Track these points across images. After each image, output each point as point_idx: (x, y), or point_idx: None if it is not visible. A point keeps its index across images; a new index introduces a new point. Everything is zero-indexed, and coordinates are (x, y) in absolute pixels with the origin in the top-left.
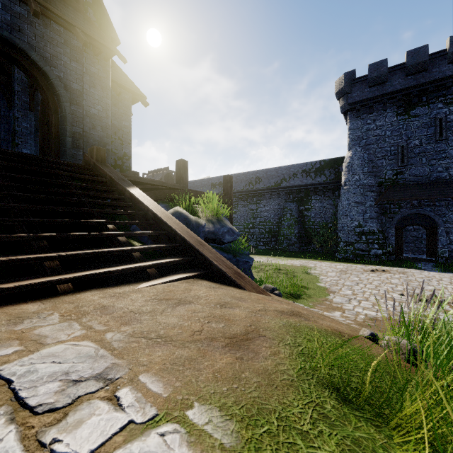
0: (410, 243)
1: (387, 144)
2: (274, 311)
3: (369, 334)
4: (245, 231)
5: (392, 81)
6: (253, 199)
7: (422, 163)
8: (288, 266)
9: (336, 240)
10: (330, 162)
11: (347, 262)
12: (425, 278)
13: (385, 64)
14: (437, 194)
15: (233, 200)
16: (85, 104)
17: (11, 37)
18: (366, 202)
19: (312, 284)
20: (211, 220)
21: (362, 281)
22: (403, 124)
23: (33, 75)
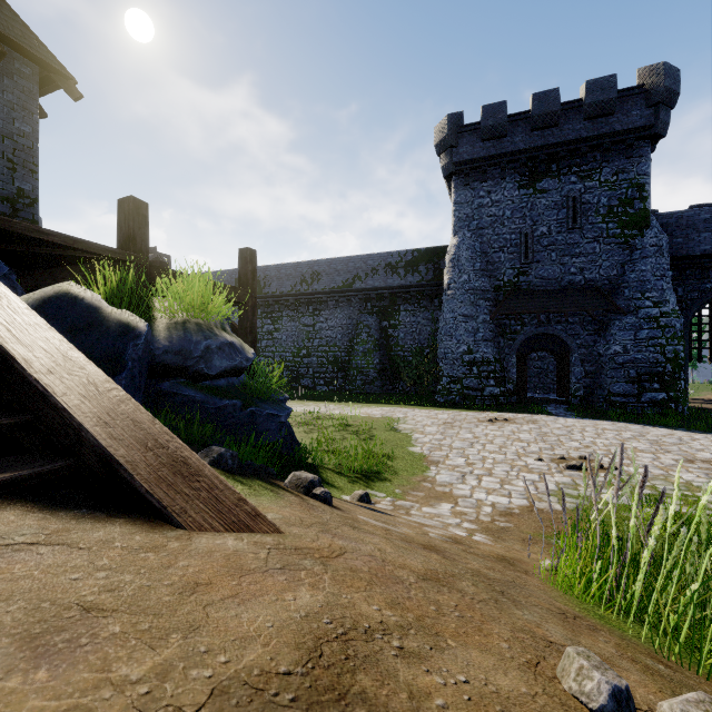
0: (533, 378)
1: (506, 229)
2: (202, 710)
3: (607, 698)
4: (296, 362)
5: (513, 135)
6: (309, 309)
7: (551, 261)
8: (362, 418)
9: (436, 374)
10: (428, 253)
11: (453, 407)
12: (563, 429)
13: (504, 108)
14: (571, 305)
15: (274, 309)
16: None
17: None
18: (478, 316)
19: (401, 449)
20: (182, 324)
21: (479, 439)
22: (528, 202)
23: None
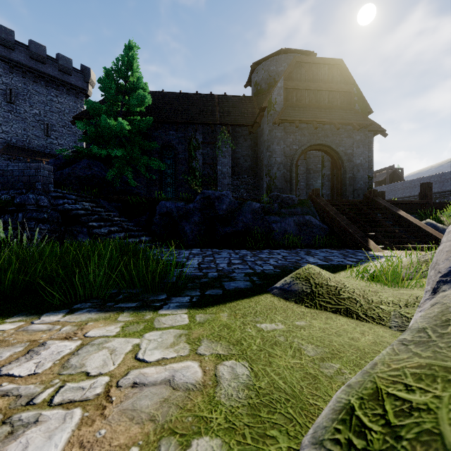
0: None
1: None
2: None
3: None
4: None
5: None
6: None
7: None
8: None
9: None
10: None
11: None
12: None
13: None
14: None
15: None
16: (354, 159)
17: (325, 142)
18: None
19: None
20: None
21: None
22: None
23: (331, 154)
